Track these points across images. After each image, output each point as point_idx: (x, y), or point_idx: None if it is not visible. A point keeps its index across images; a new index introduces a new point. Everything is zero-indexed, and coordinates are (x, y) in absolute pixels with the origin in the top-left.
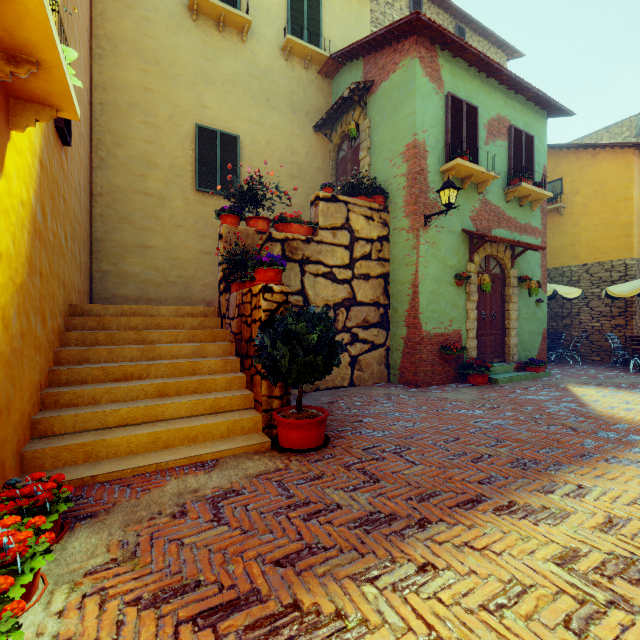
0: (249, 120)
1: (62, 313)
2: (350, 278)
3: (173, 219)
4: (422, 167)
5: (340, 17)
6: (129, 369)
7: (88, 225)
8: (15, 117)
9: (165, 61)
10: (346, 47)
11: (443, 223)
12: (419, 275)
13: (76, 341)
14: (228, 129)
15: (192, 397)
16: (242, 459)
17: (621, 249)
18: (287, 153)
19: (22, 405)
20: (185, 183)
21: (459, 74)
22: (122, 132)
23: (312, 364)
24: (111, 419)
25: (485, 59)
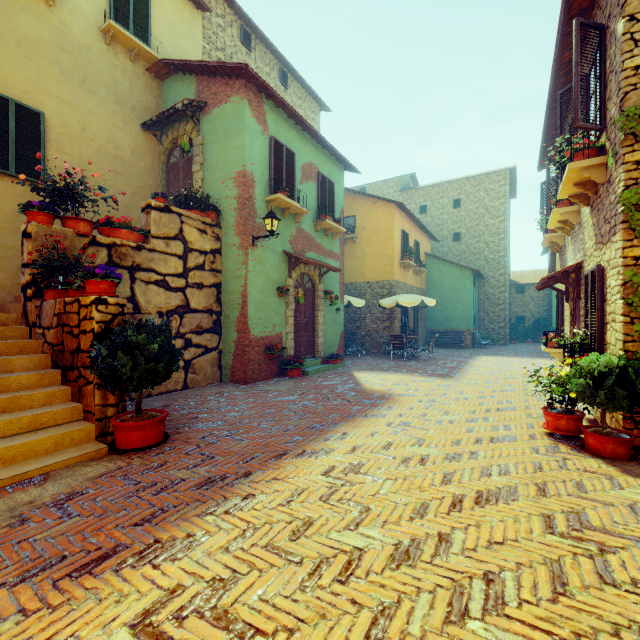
0: (58, 97)
1: None
2: (184, 286)
3: None
4: (251, 194)
5: (171, 21)
6: None
7: None
8: None
9: None
10: (179, 60)
11: (268, 244)
12: (248, 287)
13: None
14: (27, 101)
15: (2, 417)
16: (78, 467)
17: (388, 273)
18: (109, 145)
19: None
20: None
21: (281, 122)
22: None
23: (154, 370)
24: None
25: (300, 117)
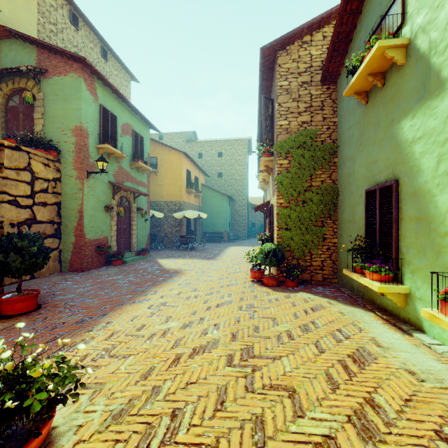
0: None
1: None
2: (31, 204)
3: None
4: (86, 143)
5: None
6: None
7: None
8: None
9: None
10: (22, 33)
11: (98, 177)
12: (84, 206)
13: None
14: None
15: None
16: None
17: (179, 196)
18: None
19: None
20: None
21: (107, 95)
22: None
23: (34, 263)
24: None
25: (121, 95)
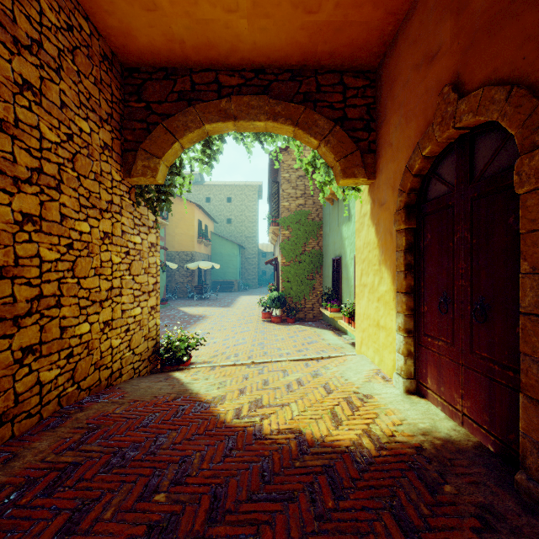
0: None
1: None
2: None
3: None
4: None
5: None
6: None
7: None
8: None
9: None
10: None
11: None
12: None
13: None
14: None
15: None
16: None
17: (191, 247)
18: None
19: None
20: None
21: None
22: None
23: None
24: None
25: None
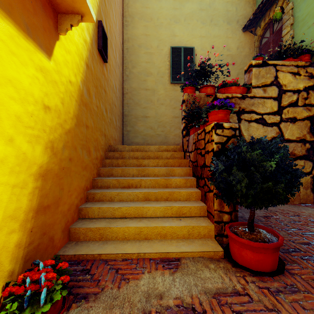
0: (200, 36)
1: (103, 149)
2: (278, 121)
3: (159, 101)
4: None
5: None
6: (130, 181)
7: (121, 108)
8: (61, 25)
9: (155, 17)
10: None
11: None
12: None
13: (109, 164)
14: (188, 45)
15: (164, 203)
16: (199, 265)
17: None
18: (224, 50)
19: (71, 200)
20: (165, 80)
21: None
22: (135, 60)
23: (270, 191)
24: (117, 212)
25: None
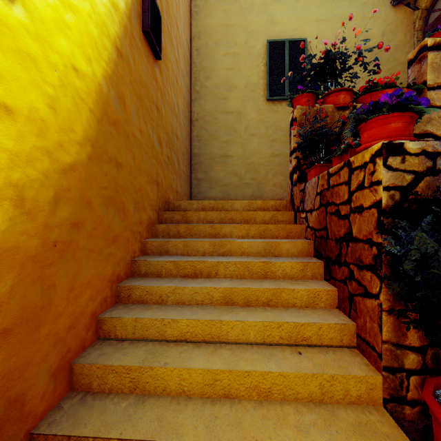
0: (316, 20)
1: (155, 207)
2: None
3: (248, 130)
4: None
5: None
6: (198, 265)
7: (188, 144)
8: None
9: None
10: None
11: None
12: None
13: (163, 233)
14: (295, 36)
15: (263, 313)
16: None
17: None
18: (358, 40)
19: (77, 306)
20: (257, 96)
21: None
22: (210, 67)
23: None
24: (169, 330)
25: None
